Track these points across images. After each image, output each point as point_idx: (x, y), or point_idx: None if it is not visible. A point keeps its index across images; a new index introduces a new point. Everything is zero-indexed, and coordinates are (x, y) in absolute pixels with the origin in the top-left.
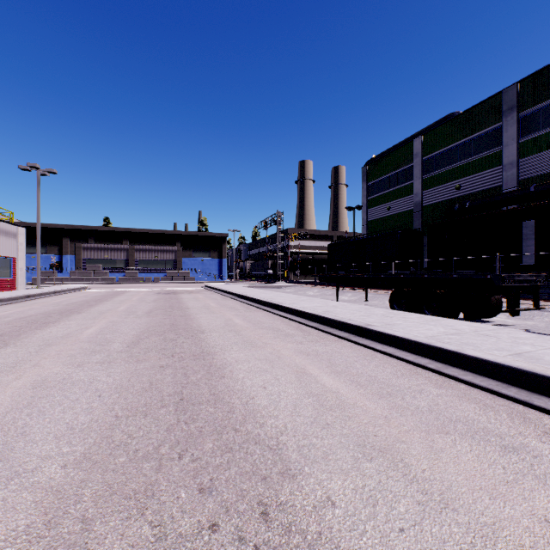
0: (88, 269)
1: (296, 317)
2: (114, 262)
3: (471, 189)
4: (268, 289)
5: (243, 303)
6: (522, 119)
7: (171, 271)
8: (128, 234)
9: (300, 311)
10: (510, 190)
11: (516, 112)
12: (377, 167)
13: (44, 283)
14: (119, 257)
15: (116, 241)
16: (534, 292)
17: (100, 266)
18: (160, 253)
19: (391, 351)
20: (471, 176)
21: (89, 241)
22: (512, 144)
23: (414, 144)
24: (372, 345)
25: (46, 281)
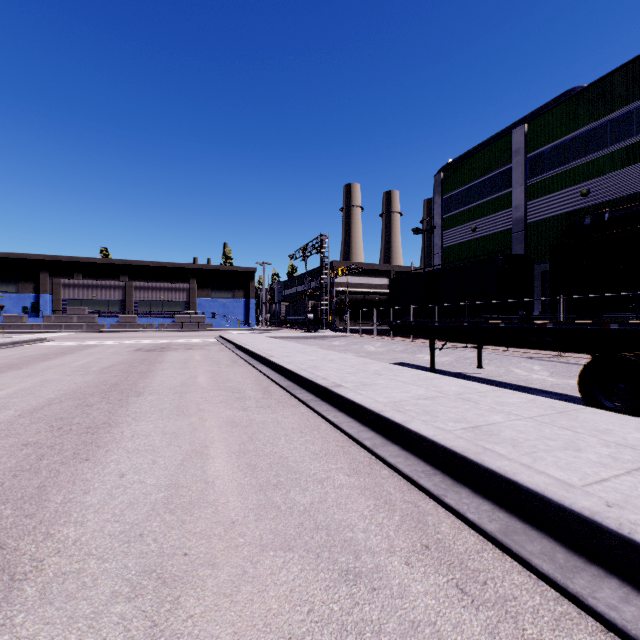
0: (68, 313)
1: (387, 445)
2: (106, 304)
3: (607, 195)
4: (308, 340)
5: (261, 376)
6: None
7: (181, 316)
8: (127, 267)
9: (396, 425)
10: None
11: None
12: (457, 173)
13: (4, 331)
14: (112, 297)
15: (111, 276)
16: None
17: (86, 309)
18: (167, 293)
19: None
20: (607, 176)
21: (75, 276)
22: None
23: (514, 137)
24: None
25: (11, 329)
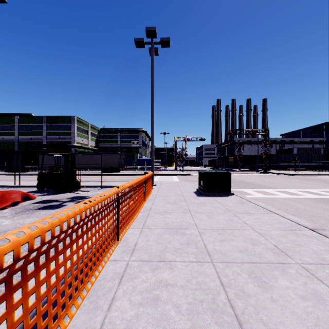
0: None
1: None
2: None
3: (35, 140)
4: None
5: None
6: (48, 126)
7: None
8: None
9: None
10: (45, 143)
11: (46, 123)
12: None
13: None
14: None
15: None
16: (32, 168)
17: None
18: None
19: (5, 175)
20: (35, 136)
21: None
22: (45, 131)
23: (15, 118)
24: (2, 175)
25: None
